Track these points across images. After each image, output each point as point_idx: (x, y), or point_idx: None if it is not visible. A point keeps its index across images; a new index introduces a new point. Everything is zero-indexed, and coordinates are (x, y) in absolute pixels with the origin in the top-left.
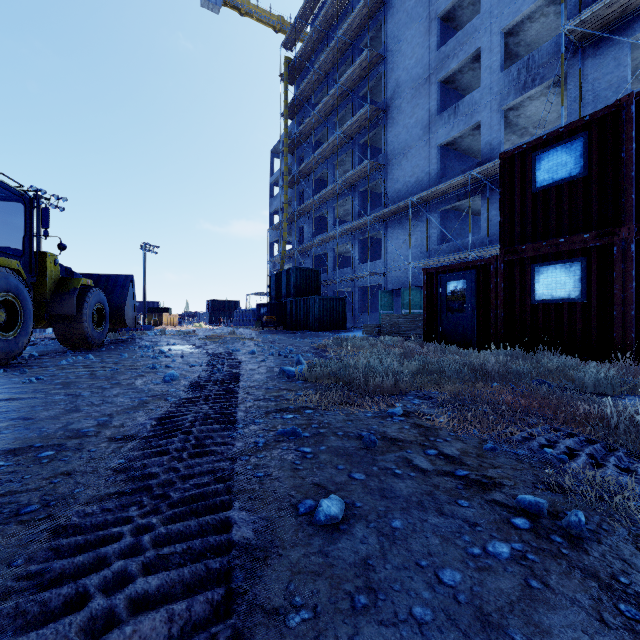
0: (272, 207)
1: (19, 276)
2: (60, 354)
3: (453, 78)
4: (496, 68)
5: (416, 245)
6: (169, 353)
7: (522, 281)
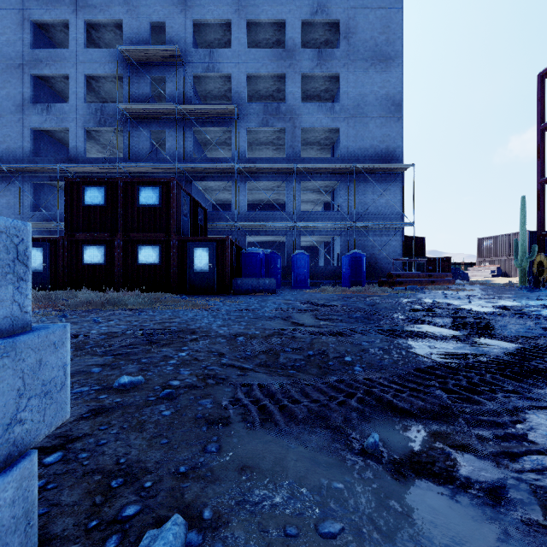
0: None
1: None
2: None
3: (47, 79)
4: (81, 97)
5: (8, 206)
6: None
7: (78, 253)
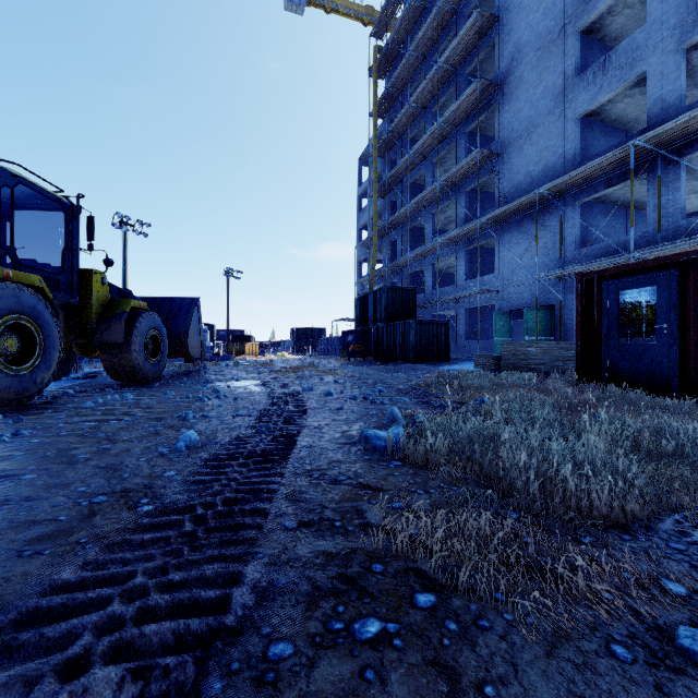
0: (360, 222)
1: (38, 294)
2: (103, 390)
3: (599, 24)
4: None
5: (544, 252)
6: (225, 392)
7: None
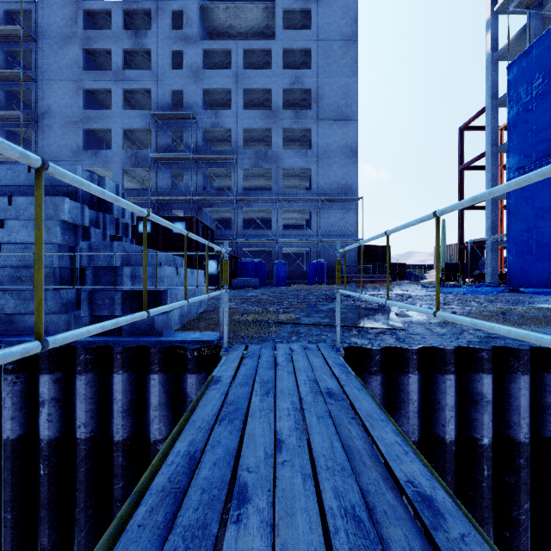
0: None
1: None
2: None
3: (94, 130)
4: (121, 146)
5: None
6: None
7: None
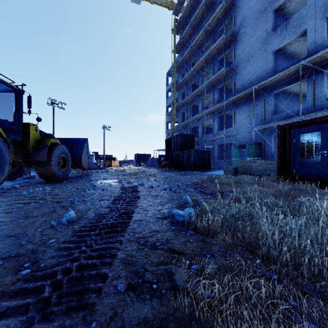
0: (167, 103)
1: None
2: (35, 185)
3: (283, 6)
4: None
5: (256, 117)
6: (98, 186)
7: None
